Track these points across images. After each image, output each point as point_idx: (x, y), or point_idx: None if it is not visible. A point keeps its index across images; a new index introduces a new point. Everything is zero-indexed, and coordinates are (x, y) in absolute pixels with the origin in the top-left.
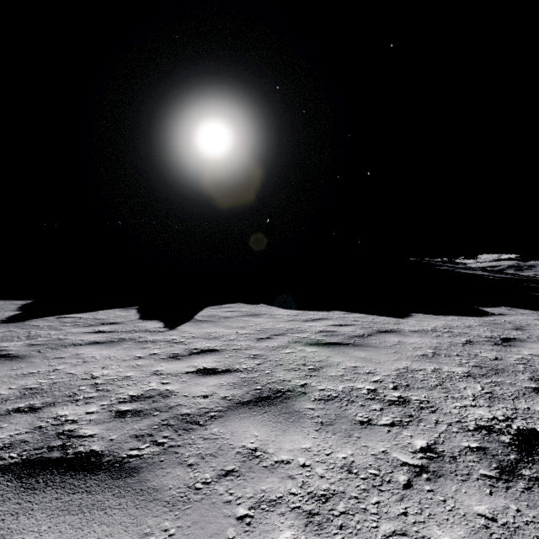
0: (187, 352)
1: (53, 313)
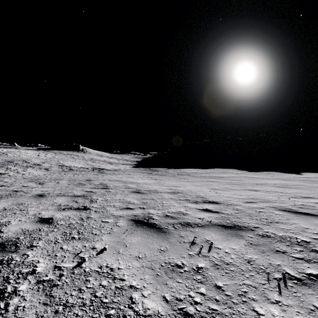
0: (314, 176)
1: (256, 171)
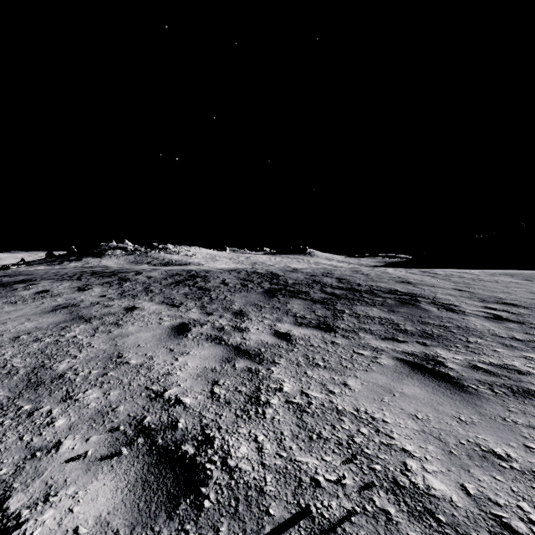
0: None
1: None
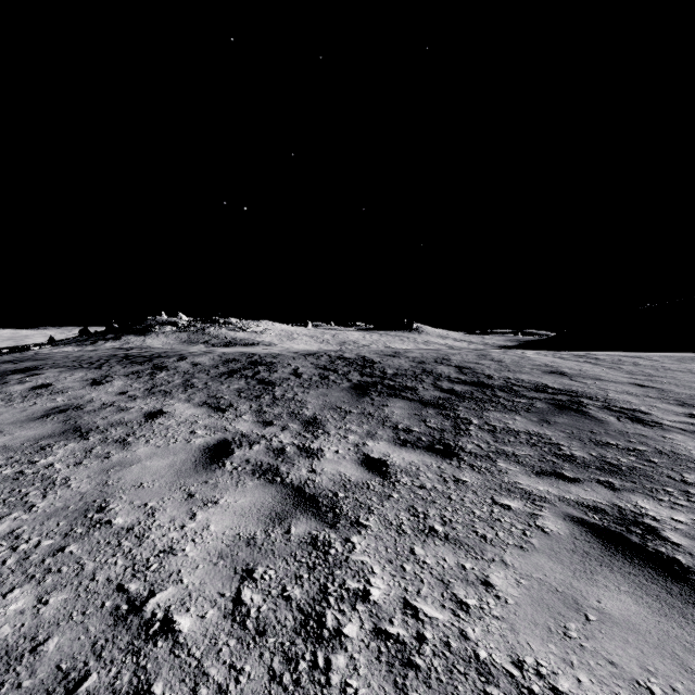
0: None
1: None
